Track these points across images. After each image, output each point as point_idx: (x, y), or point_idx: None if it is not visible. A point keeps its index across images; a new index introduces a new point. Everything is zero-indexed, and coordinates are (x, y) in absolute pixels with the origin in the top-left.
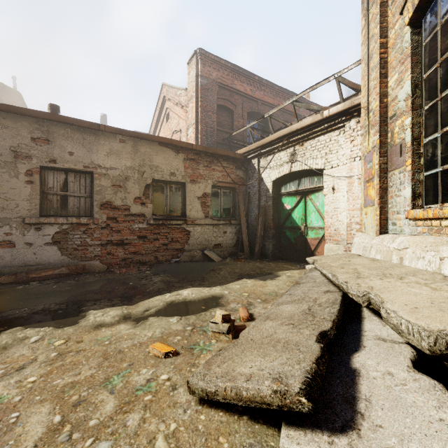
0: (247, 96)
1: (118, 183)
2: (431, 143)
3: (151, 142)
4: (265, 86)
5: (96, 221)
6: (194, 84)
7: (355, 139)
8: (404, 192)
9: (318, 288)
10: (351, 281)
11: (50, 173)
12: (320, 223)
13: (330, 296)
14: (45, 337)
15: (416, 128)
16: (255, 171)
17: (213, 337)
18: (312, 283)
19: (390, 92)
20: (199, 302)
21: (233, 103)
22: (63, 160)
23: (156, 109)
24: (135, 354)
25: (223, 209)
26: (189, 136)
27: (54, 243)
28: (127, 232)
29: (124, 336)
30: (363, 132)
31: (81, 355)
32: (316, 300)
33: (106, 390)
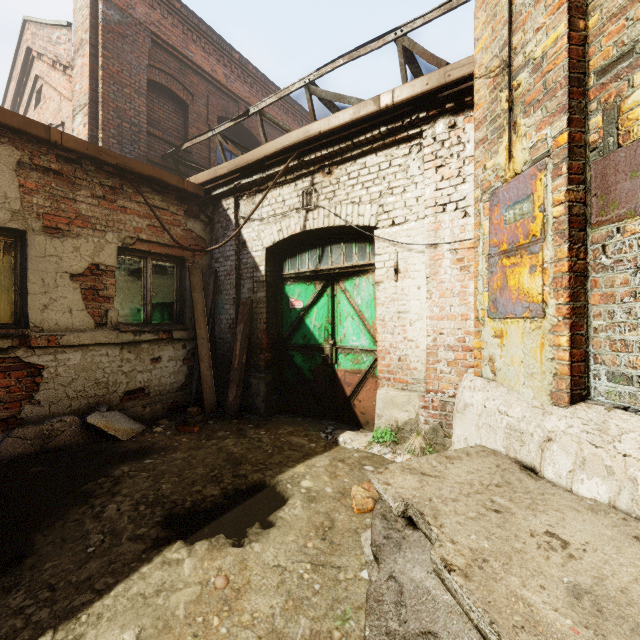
0: (217, 85)
1: None
2: None
3: None
4: (253, 78)
5: None
6: (87, 12)
7: (446, 164)
8: None
9: None
10: None
11: None
12: (365, 341)
13: None
14: None
15: None
16: (230, 224)
17: None
18: None
19: None
20: None
21: (187, 87)
22: None
23: (11, 76)
24: None
25: (154, 305)
26: (75, 132)
27: None
28: None
29: None
30: (486, 134)
31: None
32: None
33: None
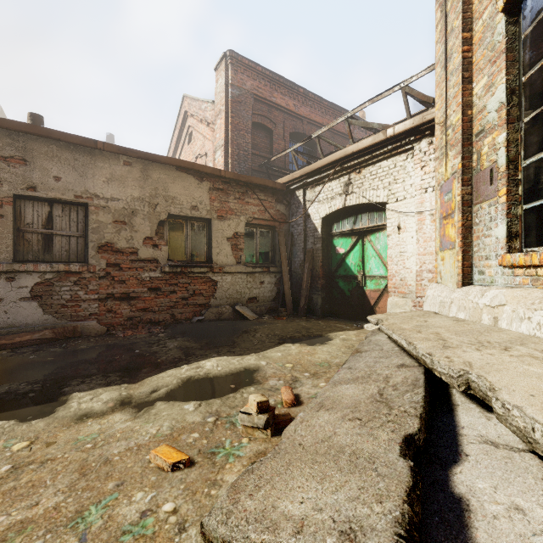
0: (290, 113)
1: (122, 218)
2: (534, 166)
3: (166, 166)
4: (312, 101)
5: (92, 268)
6: (224, 95)
7: (427, 165)
8: (497, 231)
9: (388, 360)
10: (436, 353)
11: (27, 204)
12: (382, 271)
13: (407, 373)
14: (0, 437)
15: (513, 147)
16: (300, 205)
17: (245, 434)
18: (378, 352)
19: (475, 101)
20: (227, 378)
21: (272, 120)
22: (46, 187)
23: (175, 127)
24: (128, 465)
25: (260, 253)
26: (216, 160)
27: (34, 298)
28: (133, 282)
29: (117, 434)
30: (439, 155)
31: (46, 469)
32: (388, 379)
33: (74, 534)
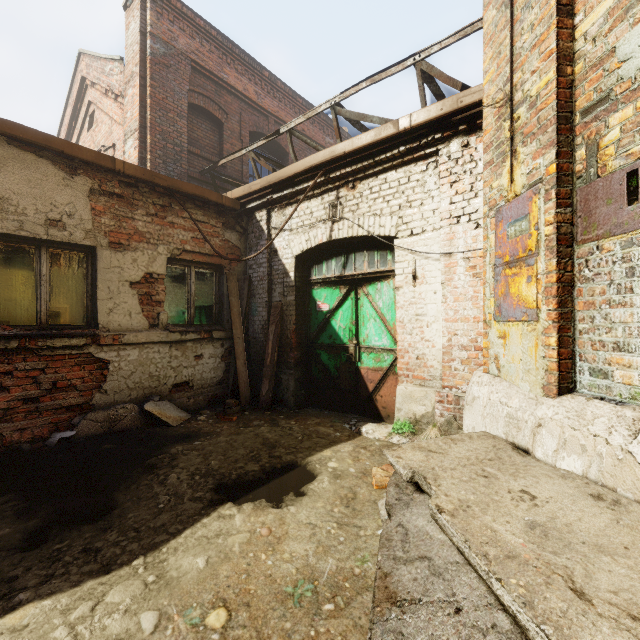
0: (249, 103)
1: None
2: None
3: None
4: (282, 93)
5: None
6: (138, 48)
7: (460, 180)
8: None
9: None
10: None
11: None
12: (386, 341)
13: None
14: None
15: None
16: (263, 234)
17: None
18: (456, 632)
19: (583, 47)
20: None
21: (222, 107)
22: None
23: (68, 103)
24: None
25: (196, 308)
26: (127, 154)
27: None
28: None
29: None
30: (492, 157)
31: None
32: None
33: None
